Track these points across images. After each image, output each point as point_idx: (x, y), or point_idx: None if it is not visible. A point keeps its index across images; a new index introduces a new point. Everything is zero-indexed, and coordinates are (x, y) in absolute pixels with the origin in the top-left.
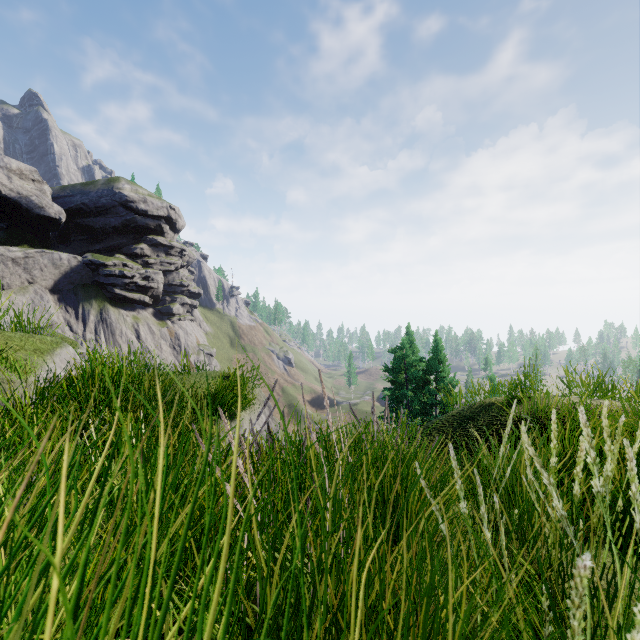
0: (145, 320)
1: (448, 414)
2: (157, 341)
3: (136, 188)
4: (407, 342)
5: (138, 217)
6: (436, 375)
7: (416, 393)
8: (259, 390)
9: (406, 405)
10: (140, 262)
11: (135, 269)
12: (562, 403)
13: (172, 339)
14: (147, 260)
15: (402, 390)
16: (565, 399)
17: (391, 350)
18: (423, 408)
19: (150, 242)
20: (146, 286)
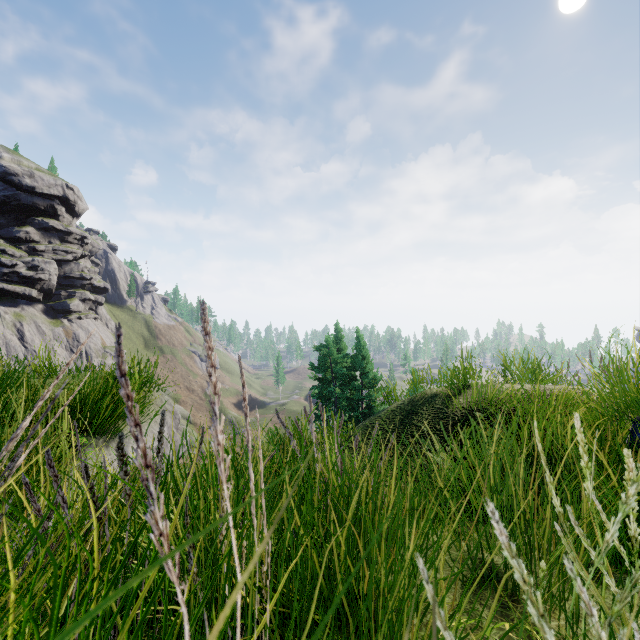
0: (32, 318)
1: (387, 409)
2: (48, 343)
3: (19, 159)
4: (335, 339)
5: (22, 194)
6: (363, 371)
7: (344, 389)
8: (160, 393)
9: (334, 402)
10: (25, 248)
11: (17, 256)
12: (511, 390)
13: (69, 340)
14: (35, 246)
15: (331, 387)
16: (508, 386)
17: (320, 347)
18: (351, 404)
19: (39, 225)
20: (33, 277)
